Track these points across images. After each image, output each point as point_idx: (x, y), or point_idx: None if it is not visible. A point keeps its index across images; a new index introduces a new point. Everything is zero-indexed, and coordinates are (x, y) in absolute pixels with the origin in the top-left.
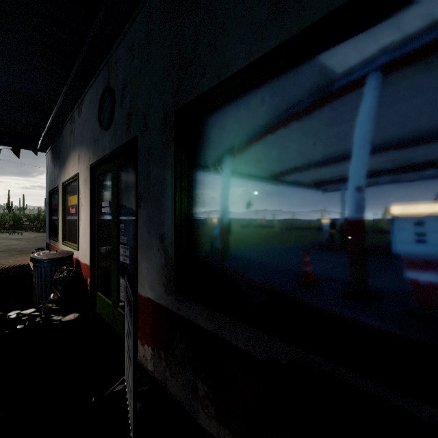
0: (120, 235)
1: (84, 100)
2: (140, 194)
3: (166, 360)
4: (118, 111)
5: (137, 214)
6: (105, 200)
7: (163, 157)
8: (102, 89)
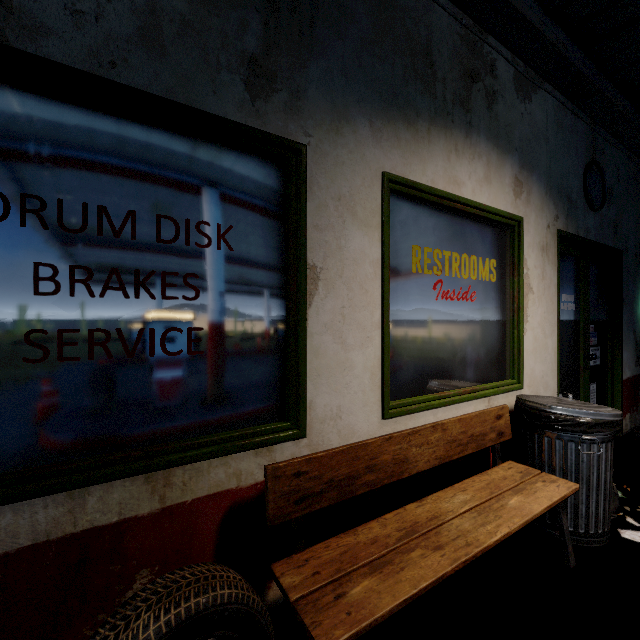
0: (591, 337)
1: (541, 93)
2: (623, 300)
3: (636, 408)
4: (606, 207)
5: (622, 315)
6: (567, 292)
7: (635, 279)
8: (584, 147)
